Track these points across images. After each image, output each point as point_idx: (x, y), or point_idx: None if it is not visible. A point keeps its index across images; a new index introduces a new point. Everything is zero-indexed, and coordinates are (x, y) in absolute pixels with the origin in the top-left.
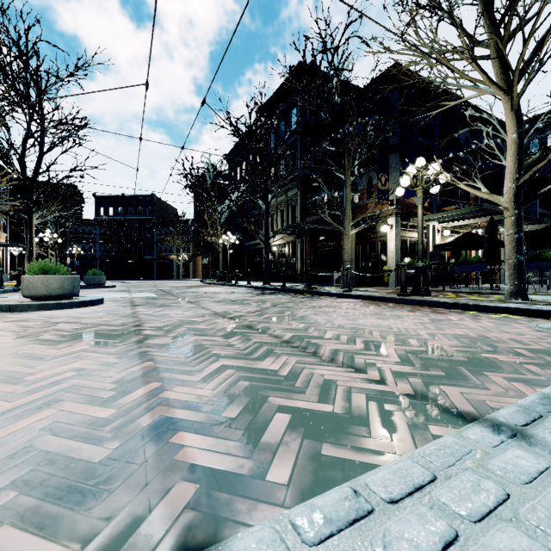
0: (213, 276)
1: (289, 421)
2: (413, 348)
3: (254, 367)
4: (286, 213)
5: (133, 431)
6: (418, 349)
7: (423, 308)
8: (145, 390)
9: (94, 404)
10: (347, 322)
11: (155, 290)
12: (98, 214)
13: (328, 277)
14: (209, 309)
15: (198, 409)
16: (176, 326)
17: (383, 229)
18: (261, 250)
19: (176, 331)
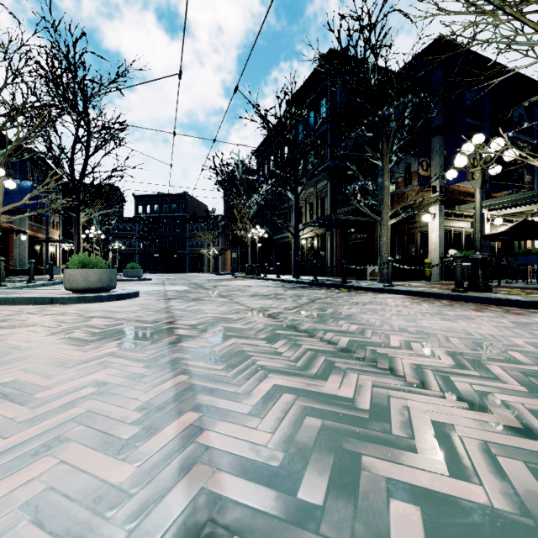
0: (241, 270)
1: (422, 525)
2: (527, 367)
3: (318, 390)
4: (315, 206)
5: (159, 527)
6: (537, 368)
7: (489, 307)
8: (177, 427)
9: (108, 450)
10: (407, 324)
11: (187, 283)
12: (137, 212)
13: (360, 271)
14: (243, 304)
15: (257, 475)
16: (211, 325)
17: (424, 218)
18: (289, 243)
19: (212, 330)
